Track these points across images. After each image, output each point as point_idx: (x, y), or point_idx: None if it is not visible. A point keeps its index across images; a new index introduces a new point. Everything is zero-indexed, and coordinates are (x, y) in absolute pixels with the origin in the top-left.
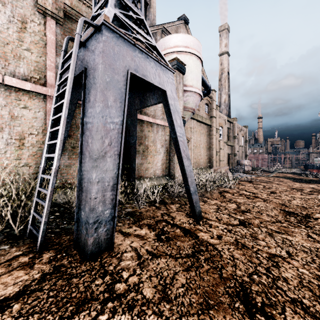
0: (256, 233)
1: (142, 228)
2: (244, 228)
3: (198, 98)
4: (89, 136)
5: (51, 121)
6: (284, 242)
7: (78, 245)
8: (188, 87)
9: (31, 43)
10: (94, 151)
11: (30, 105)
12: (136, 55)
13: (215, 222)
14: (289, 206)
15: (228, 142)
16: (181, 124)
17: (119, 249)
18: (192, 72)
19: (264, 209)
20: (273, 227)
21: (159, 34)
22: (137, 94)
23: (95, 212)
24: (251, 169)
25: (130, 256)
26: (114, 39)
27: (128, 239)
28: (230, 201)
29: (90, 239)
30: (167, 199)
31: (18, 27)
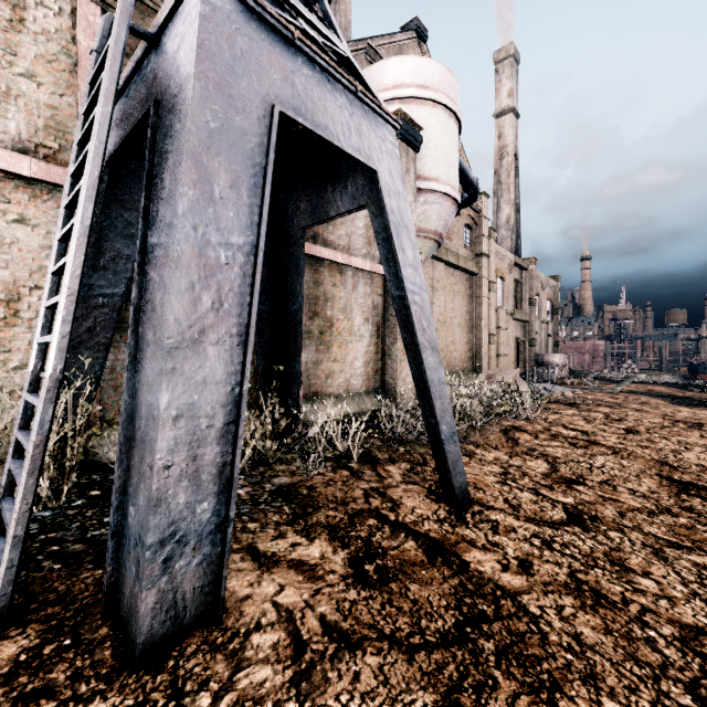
0: (619, 549)
1: (313, 537)
2: (584, 534)
3: (450, 208)
4: (156, 284)
5: (57, 244)
6: (704, 579)
7: (116, 609)
8: (427, 182)
9: (37, 59)
10: (166, 325)
11: (34, 216)
12: (298, 70)
13: (506, 514)
14: (679, 468)
15: (517, 313)
16: (416, 260)
17: (241, 618)
18: (436, 147)
19: (619, 474)
20: (657, 530)
21: (358, 61)
22: (304, 190)
23: (164, 509)
24: (569, 375)
25: (269, 647)
26: (233, 16)
27: (270, 577)
28: (530, 452)
29: (145, 595)
30: (379, 449)
31: (4, 17)
